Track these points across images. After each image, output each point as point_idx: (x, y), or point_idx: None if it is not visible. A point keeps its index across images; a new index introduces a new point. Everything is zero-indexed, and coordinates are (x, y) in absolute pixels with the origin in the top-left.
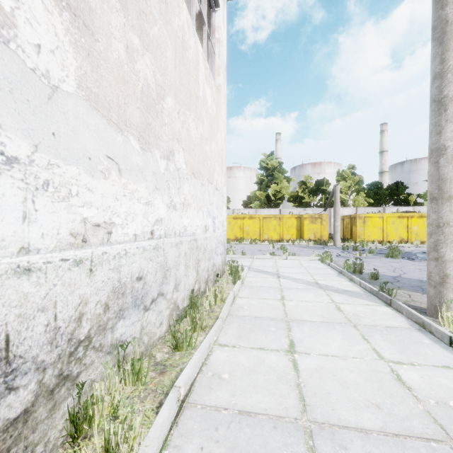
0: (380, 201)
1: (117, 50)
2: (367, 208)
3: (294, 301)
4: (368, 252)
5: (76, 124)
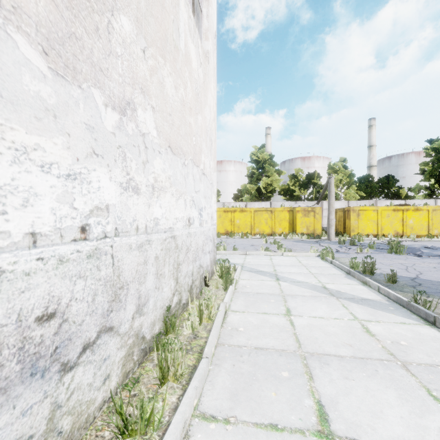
0: (371, 194)
1: None
2: (359, 201)
3: (305, 317)
4: (367, 247)
5: None
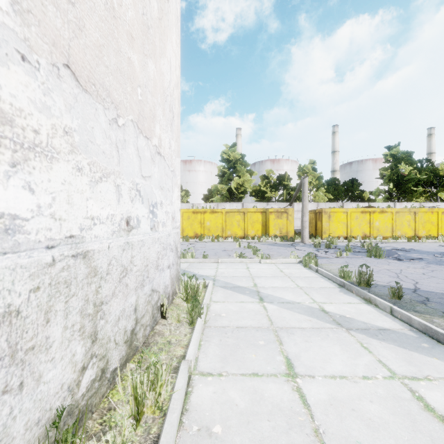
0: (337, 197)
1: None
2: (328, 203)
3: (318, 378)
4: (344, 250)
5: None
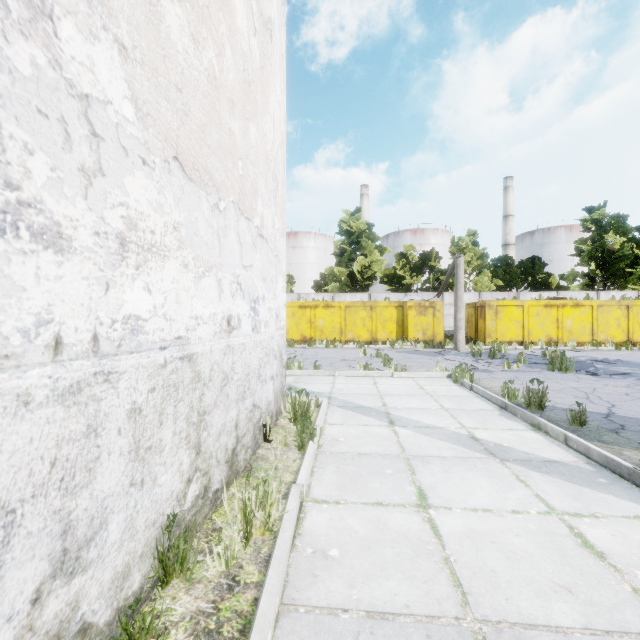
0: (510, 283)
1: None
2: (495, 293)
3: (456, 510)
4: (516, 361)
5: None
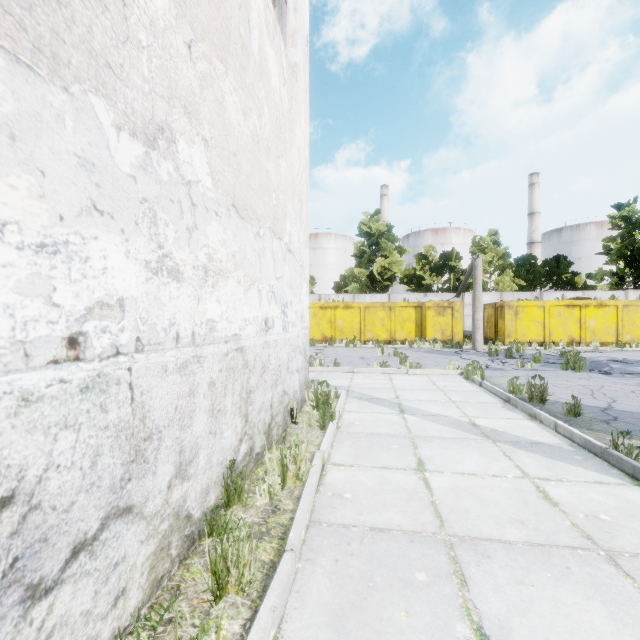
0: (533, 283)
1: None
2: (517, 293)
3: (446, 473)
4: (531, 360)
5: None
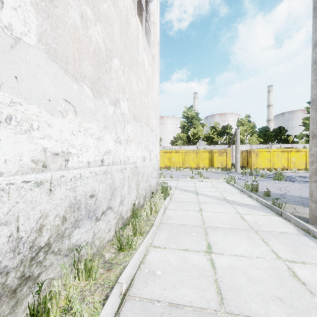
0: (268, 140)
1: (73, 17)
2: (259, 145)
3: (209, 212)
4: (260, 176)
5: (37, 71)
